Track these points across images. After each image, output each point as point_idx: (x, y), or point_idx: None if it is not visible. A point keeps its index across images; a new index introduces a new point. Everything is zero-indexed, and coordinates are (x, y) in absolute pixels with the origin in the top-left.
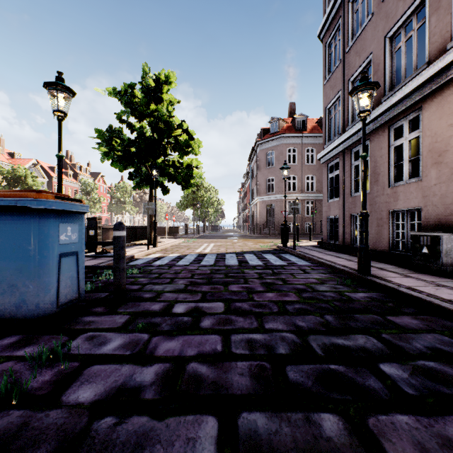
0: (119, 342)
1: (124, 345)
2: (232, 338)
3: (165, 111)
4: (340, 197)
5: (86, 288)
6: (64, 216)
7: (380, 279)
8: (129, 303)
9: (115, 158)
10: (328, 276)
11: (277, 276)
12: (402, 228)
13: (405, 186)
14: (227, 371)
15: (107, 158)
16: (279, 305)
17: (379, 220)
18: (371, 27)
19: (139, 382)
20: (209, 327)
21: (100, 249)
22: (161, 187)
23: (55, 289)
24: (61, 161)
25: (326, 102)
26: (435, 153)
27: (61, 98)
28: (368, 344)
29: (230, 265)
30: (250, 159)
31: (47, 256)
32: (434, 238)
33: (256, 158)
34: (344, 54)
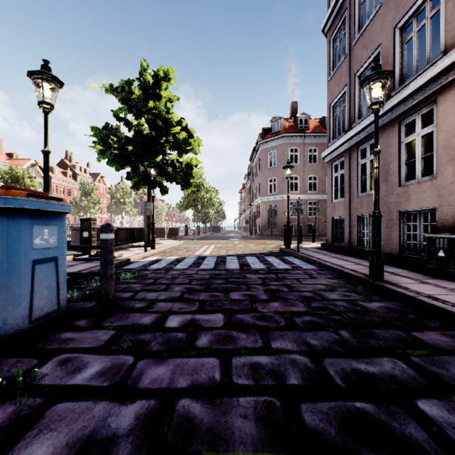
0: (98, 368)
1: (102, 371)
2: (233, 362)
3: (163, 107)
4: (345, 197)
5: (72, 296)
6: (39, 216)
7: (395, 286)
8: (117, 314)
9: (112, 157)
10: (336, 281)
11: (281, 281)
12: (408, 229)
13: (418, 185)
14: (227, 412)
15: (103, 157)
16: (286, 317)
17: (388, 221)
18: (380, 17)
19: (113, 430)
20: (206, 346)
21: (94, 251)
22: (160, 187)
23: (27, 302)
24: (48, 156)
25: (331, 99)
26: (452, 149)
27: (47, 88)
28: (396, 370)
29: (231, 269)
30: (252, 159)
31: (17, 263)
32: (451, 240)
33: (258, 158)
34: (350, 48)
